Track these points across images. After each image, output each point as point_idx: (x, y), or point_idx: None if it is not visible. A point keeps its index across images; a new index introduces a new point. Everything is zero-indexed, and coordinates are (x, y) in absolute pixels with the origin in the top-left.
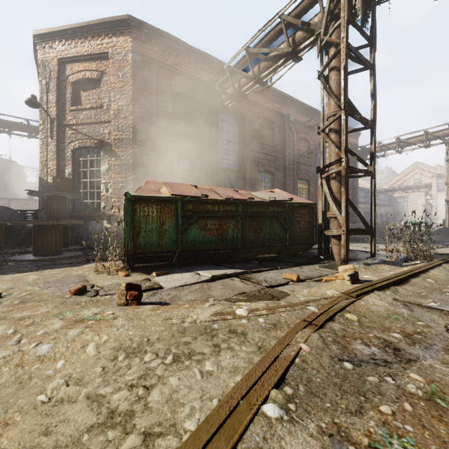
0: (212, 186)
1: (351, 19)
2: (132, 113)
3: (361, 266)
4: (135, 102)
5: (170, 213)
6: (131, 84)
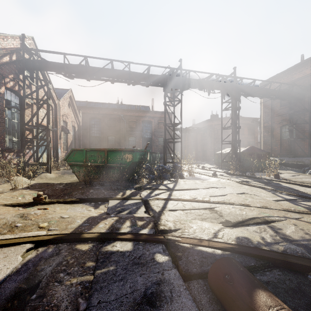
0: (288, 139)
1: (223, 102)
2: (262, 117)
3: (218, 170)
4: (263, 112)
5: (218, 156)
6: (262, 106)
